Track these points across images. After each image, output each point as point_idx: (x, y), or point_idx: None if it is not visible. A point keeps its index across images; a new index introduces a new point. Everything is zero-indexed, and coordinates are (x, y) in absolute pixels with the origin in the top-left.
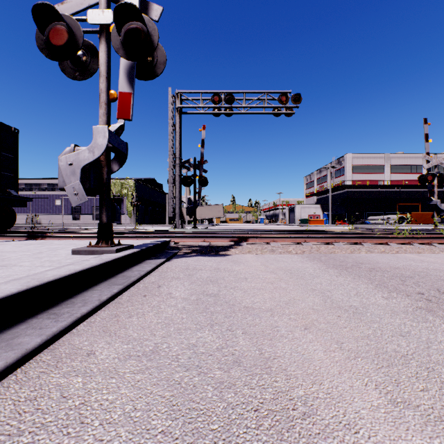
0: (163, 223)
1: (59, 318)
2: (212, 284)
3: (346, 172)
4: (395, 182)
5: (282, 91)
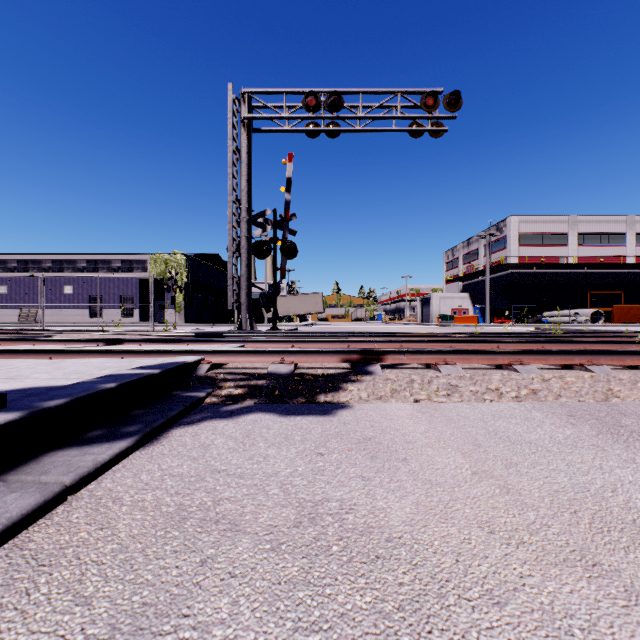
0: (231, 321)
1: None
2: None
3: (510, 244)
4: (585, 258)
5: (426, 90)
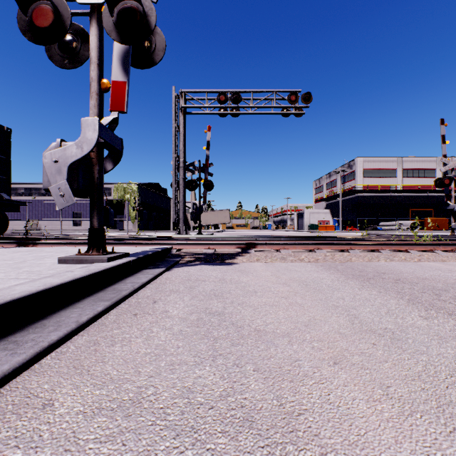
0: (167, 229)
1: (18, 348)
2: (216, 298)
3: (357, 176)
4: (408, 186)
5: (291, 90)
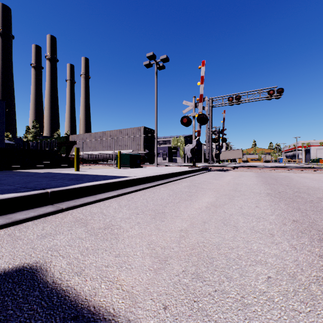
0: (200, 162)
1: (197, 173)
2: (219, 174)
3: None
4: None
5: (270, 87)
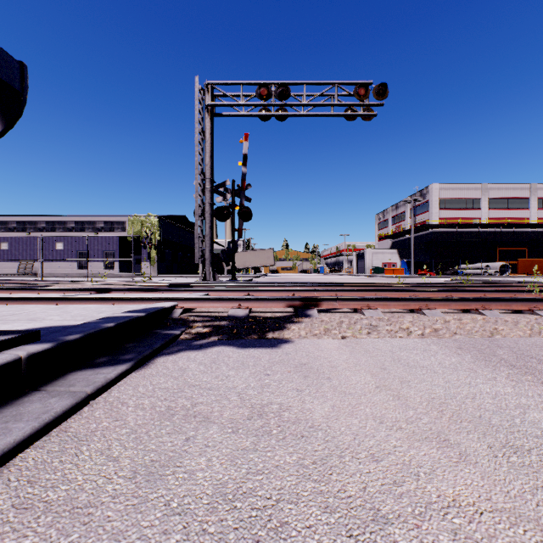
0: (196, 272)
1: None
2: None
3: (431, 207)
4: (495, 220)
5: (359, 82)
